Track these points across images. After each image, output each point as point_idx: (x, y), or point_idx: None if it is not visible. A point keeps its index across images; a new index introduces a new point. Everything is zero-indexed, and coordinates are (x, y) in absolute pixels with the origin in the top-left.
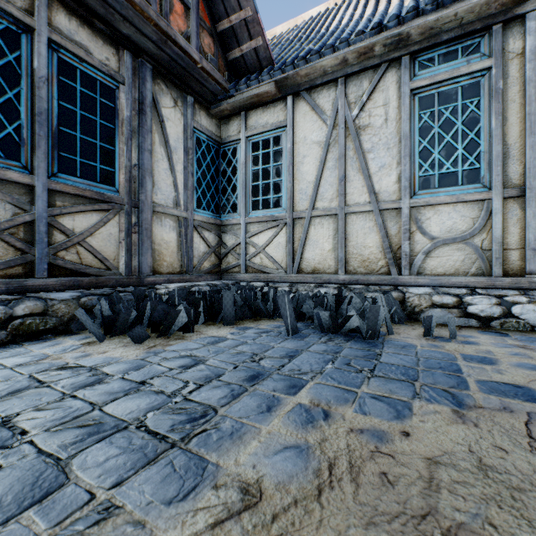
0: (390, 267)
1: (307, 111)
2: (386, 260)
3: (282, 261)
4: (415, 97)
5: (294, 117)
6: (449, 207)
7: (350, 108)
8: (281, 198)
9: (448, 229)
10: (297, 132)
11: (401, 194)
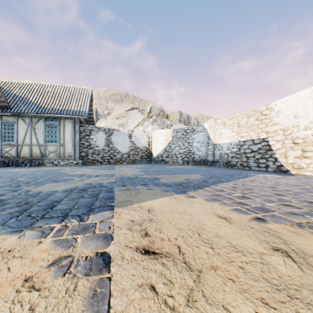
0: (42, 156)
1: (22, 121)
2: (41, 155)
3: (14, 155)
4: (46, 125)
5: (18, 121)
6: (52, 146)
7: (33, 123)
8: (14, 140)
9: (52, 150)
10: (19, 125)
11: (44, 143)
